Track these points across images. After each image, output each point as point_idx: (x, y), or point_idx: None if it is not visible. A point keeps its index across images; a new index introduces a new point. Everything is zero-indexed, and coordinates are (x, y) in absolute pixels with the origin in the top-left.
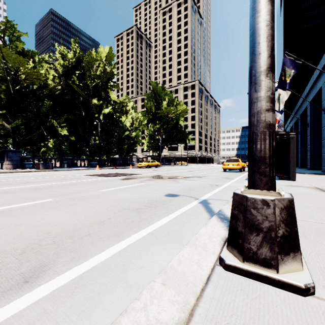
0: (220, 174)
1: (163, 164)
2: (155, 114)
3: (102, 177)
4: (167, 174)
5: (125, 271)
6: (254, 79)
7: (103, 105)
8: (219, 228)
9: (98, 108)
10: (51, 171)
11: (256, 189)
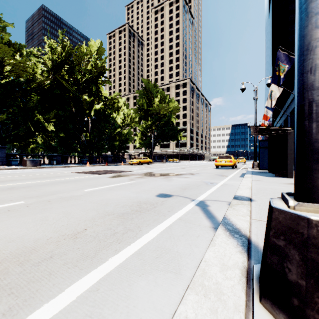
0: (213, 171)
1: (155, 161)
2: (147, 111)
3: (90, 175)
4: (159, 171)
5: None
6: (313, 7)
7: (94, 102)
8: (231, 250)
9: (89, 105)
10: (38, 168)
11: (318, 202)
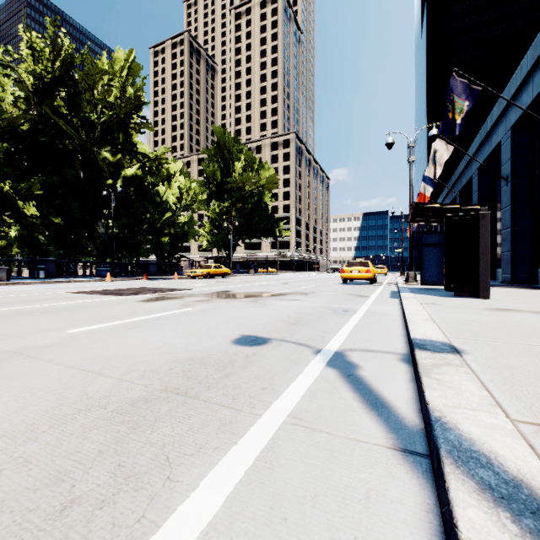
0: (340, 289)
1: (236, 272)
2: (221, 184)
3: (103, 297)
4: (242, 289)
5: None
6: None
7: (123, 163)
8: None
9: (114, 168)
10: (2, 285)
11: None
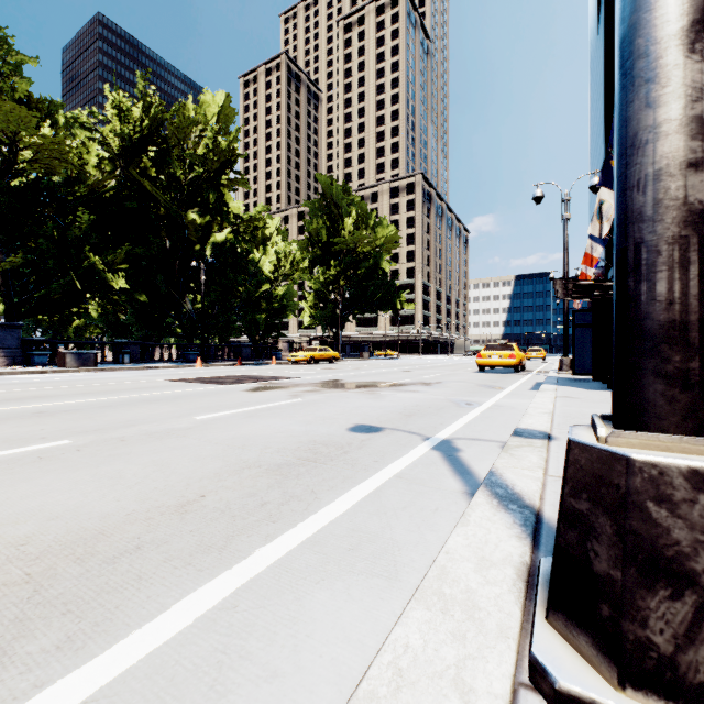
0: (473, 379)
1: (346, 355)
2: (327, 245)
3: (205, 386)
4: (354, 378)
5: (220, 696)
6: (642, 68)
7: (212, 226)
8: (501, 532)
9: (202, 232)
10: (91, 371)
11: (651, 430)
